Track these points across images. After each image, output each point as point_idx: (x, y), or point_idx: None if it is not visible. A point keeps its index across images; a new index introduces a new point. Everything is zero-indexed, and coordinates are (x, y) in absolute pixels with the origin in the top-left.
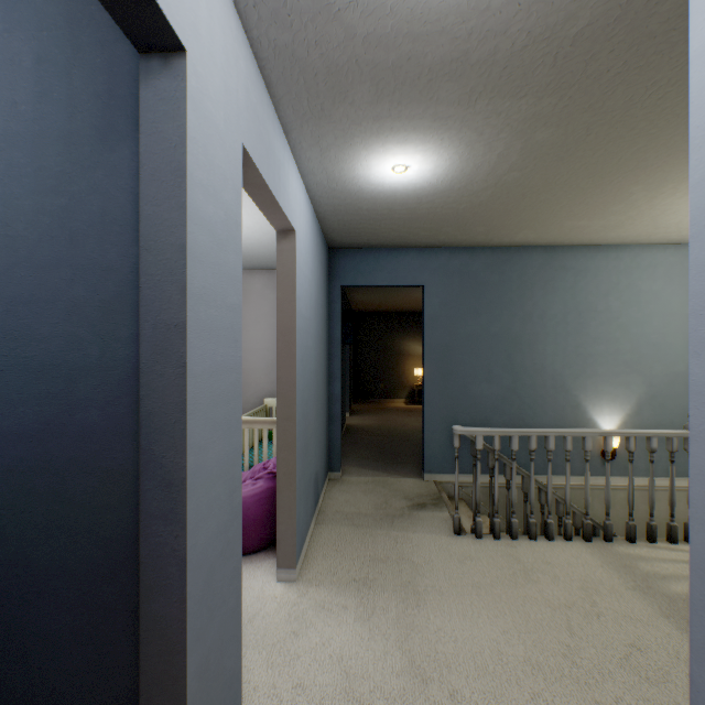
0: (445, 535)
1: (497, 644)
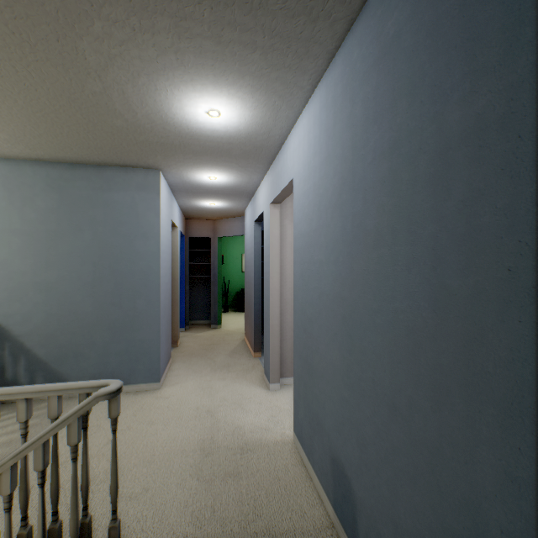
0: (138, 537)
1: (165, 427)
